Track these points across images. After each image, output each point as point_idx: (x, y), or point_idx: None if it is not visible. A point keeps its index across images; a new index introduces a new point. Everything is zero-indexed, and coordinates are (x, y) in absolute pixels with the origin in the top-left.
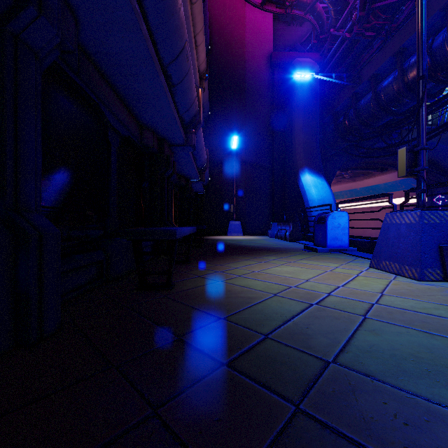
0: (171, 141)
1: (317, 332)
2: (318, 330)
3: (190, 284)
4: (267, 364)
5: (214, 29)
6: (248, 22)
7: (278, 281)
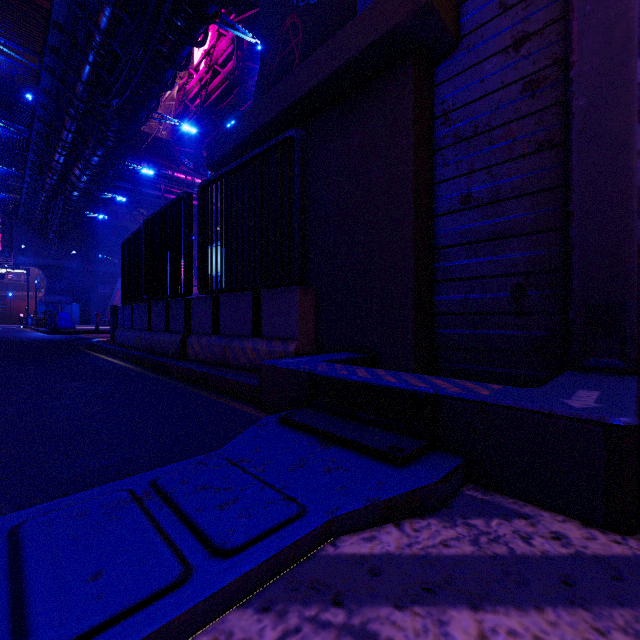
0: None
1: None
2: None
3: None
4: None
5: None
6: None
7: None
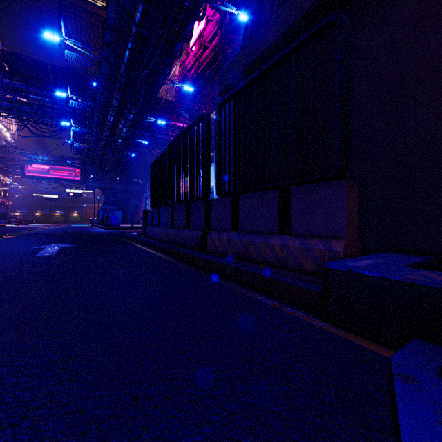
0: None
1: None
2: None
3: None
4: None
5: None
6: None
7: None
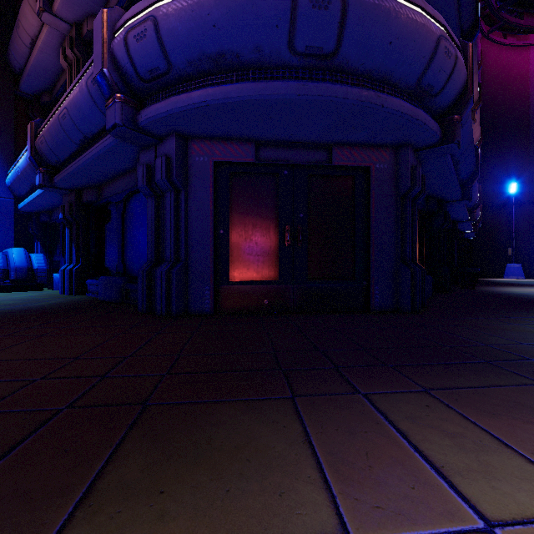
0: (459, 220)
1: (529, 294)
2: (530, 294)
3: (482, 289)
4: (509, 294)
5: (486, 77)
6: (533, 52)
7: (528, 291)
